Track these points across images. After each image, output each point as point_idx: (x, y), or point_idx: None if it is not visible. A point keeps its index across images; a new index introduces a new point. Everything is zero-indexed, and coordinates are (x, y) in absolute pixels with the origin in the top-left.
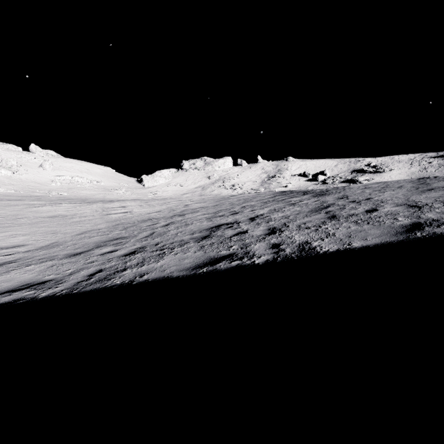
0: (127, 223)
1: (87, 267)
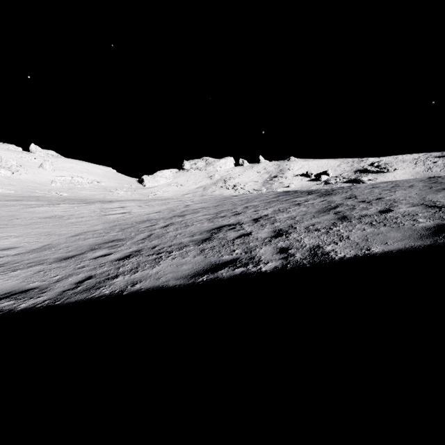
0: (125, 224)
1: (77, 273)
